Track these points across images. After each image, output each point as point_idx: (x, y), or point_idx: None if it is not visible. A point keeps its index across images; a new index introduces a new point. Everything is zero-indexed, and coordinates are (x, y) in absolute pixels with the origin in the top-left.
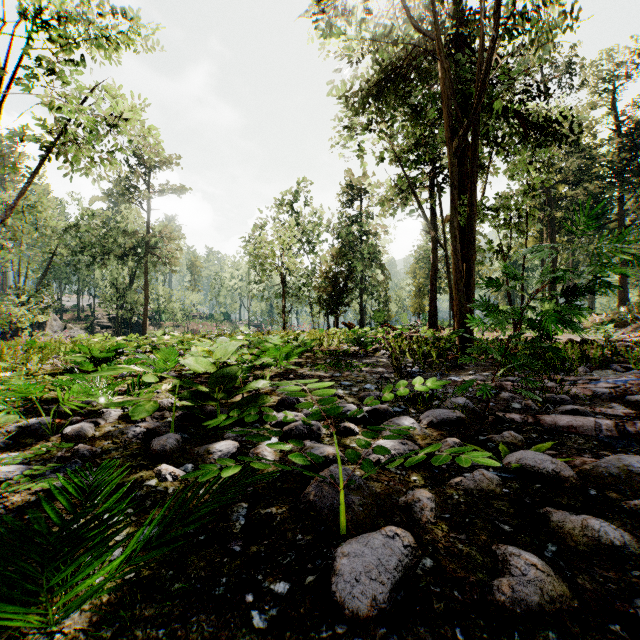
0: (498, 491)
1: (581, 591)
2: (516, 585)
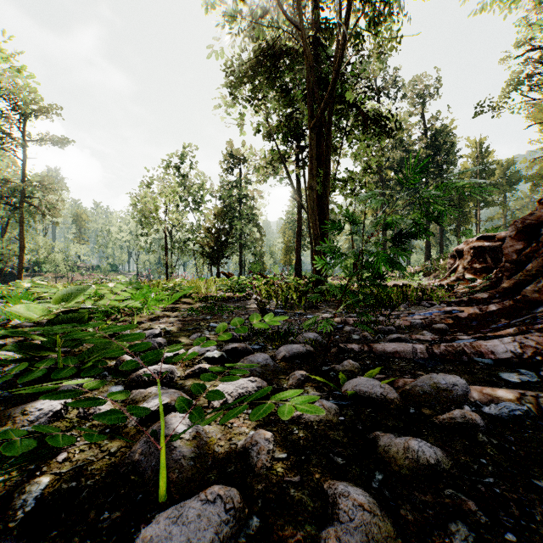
0: (335, 420)
1: (404, 525)
2: (343, 535)
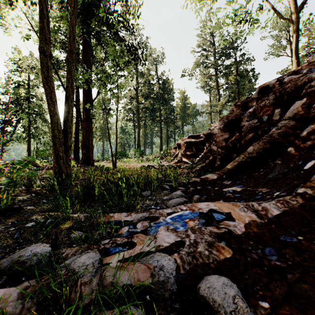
0: None
1: None
2: None
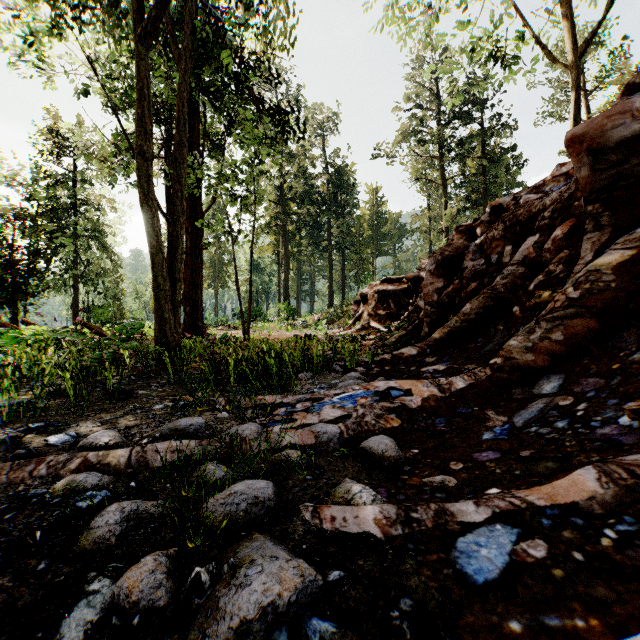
0: None
1: None
2: None
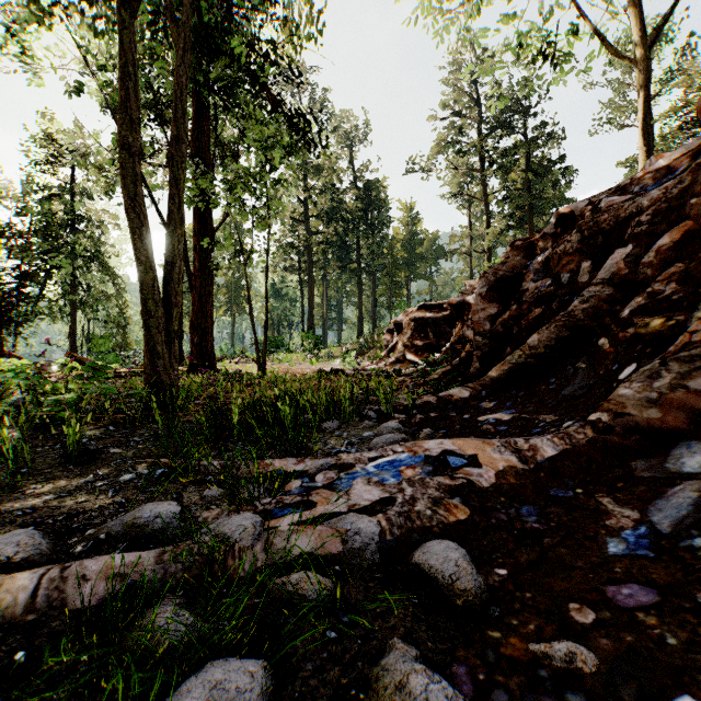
0: None
1: None
2: None
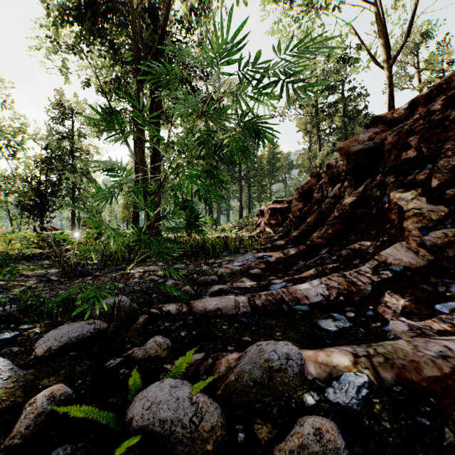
0: None
1: None
2: None
